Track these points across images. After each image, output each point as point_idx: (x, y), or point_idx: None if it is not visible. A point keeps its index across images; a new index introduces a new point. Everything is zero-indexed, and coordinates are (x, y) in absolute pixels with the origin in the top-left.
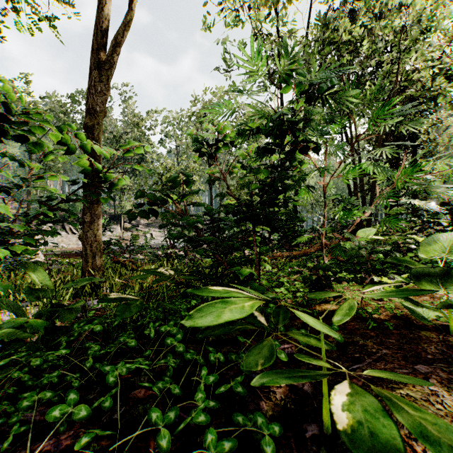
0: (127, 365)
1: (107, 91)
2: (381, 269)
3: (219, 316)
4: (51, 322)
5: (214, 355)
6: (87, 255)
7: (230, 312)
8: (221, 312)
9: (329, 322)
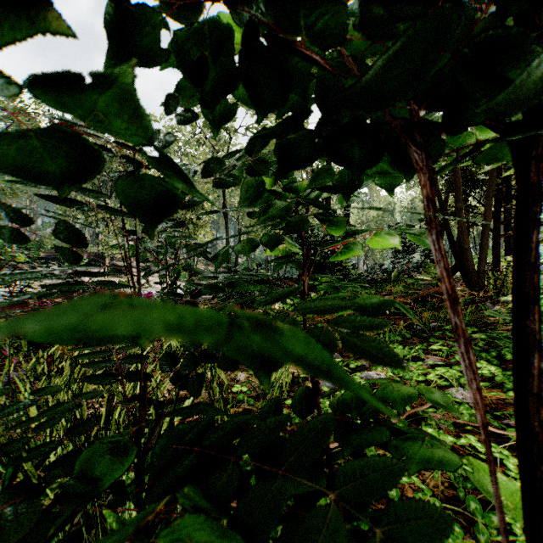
0: None
1: None
2: None
3: None
4: None
5: None
6: None
7: None
8: None
9: None
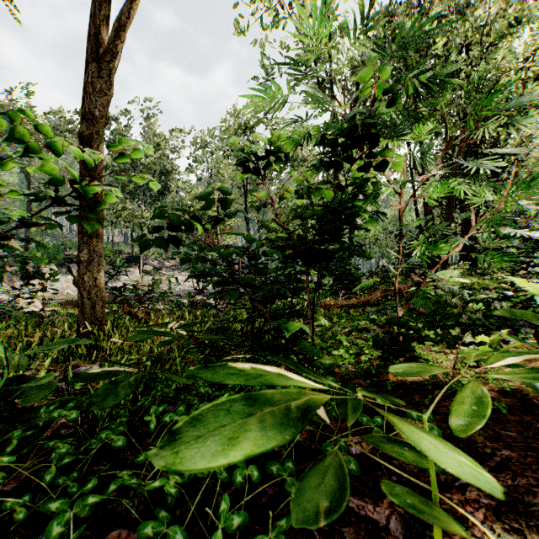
0: (90, 499)
1: (111, 91)
2: (481, 324)
3: (242, 442)
4: (11, 402)
5: (243, 472)
6: (84, 304)
7: (266, 430)
8: (248, 431)
9: (411, 401)
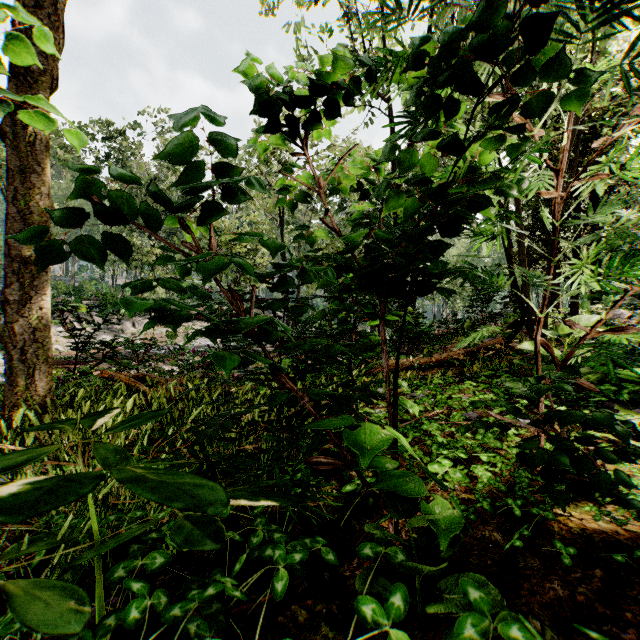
0: None
1: (62, 34)
2: None
3: None
4: None
5: None
6: (14, 370)
7: None
8: None
9: None
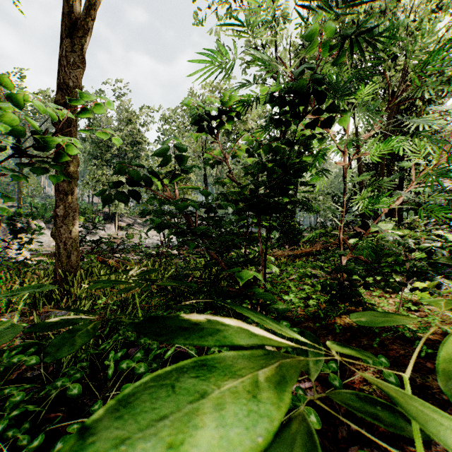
0: None
1: (85, 65)
2: (423, 271)
3: None
4: None
5: None
6: (60, 254)
7: (225, 426)
8: (198, 429)
9: (360, 343)
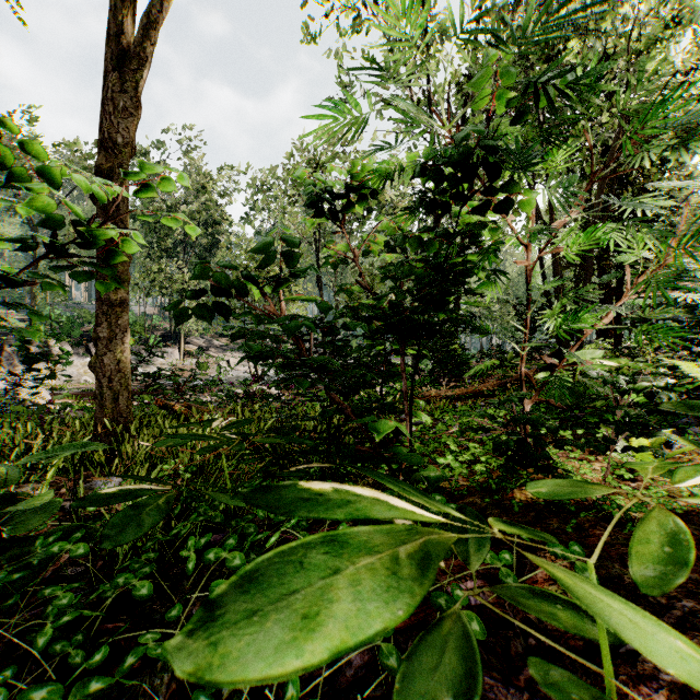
0: (93, 685)
1: (140, 111)
2: (640, 423)
3: (325, 624)
4: None
5: None
6: (103, 395)
7: (362, 600)
8: (333, 602)
9: (547, 527)
